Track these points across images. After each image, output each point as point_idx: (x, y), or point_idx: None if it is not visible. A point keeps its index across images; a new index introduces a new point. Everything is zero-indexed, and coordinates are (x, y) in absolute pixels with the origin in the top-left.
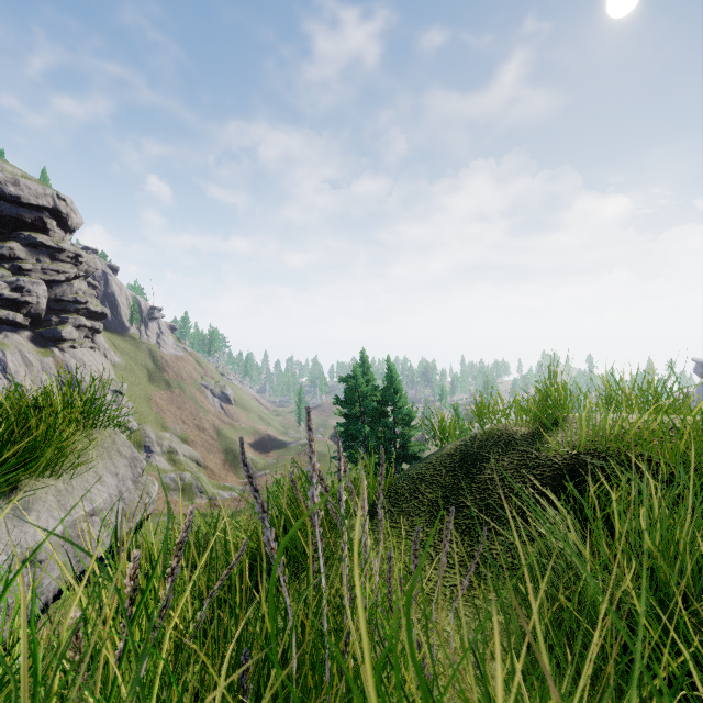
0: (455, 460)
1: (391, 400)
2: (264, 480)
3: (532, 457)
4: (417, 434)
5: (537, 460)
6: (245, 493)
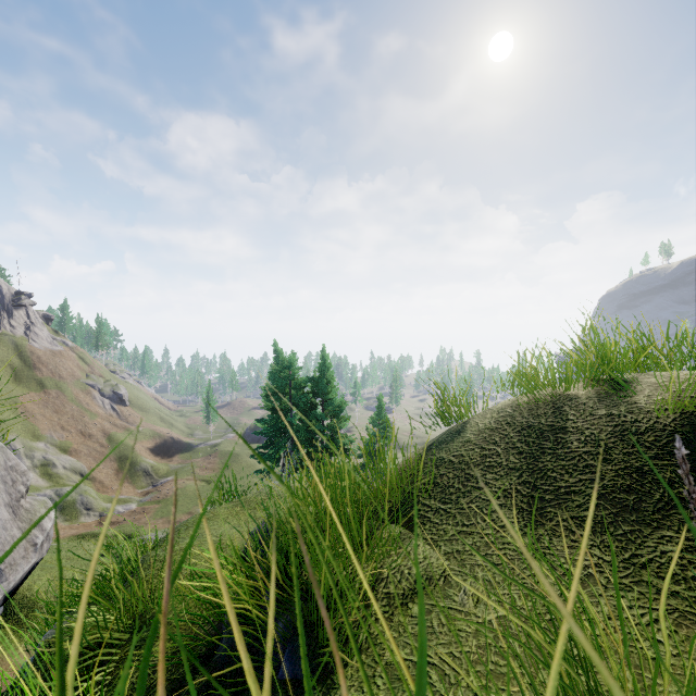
0: (508, 435)
1: (317, 392)
2: (168, 488)
3: (629, 421)
4: (344, 425)
5: (640, 424)
6: (145, 505)
